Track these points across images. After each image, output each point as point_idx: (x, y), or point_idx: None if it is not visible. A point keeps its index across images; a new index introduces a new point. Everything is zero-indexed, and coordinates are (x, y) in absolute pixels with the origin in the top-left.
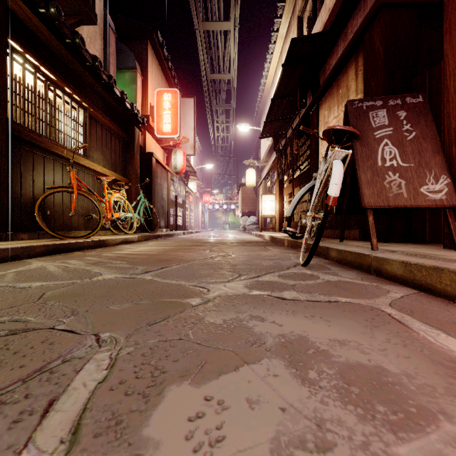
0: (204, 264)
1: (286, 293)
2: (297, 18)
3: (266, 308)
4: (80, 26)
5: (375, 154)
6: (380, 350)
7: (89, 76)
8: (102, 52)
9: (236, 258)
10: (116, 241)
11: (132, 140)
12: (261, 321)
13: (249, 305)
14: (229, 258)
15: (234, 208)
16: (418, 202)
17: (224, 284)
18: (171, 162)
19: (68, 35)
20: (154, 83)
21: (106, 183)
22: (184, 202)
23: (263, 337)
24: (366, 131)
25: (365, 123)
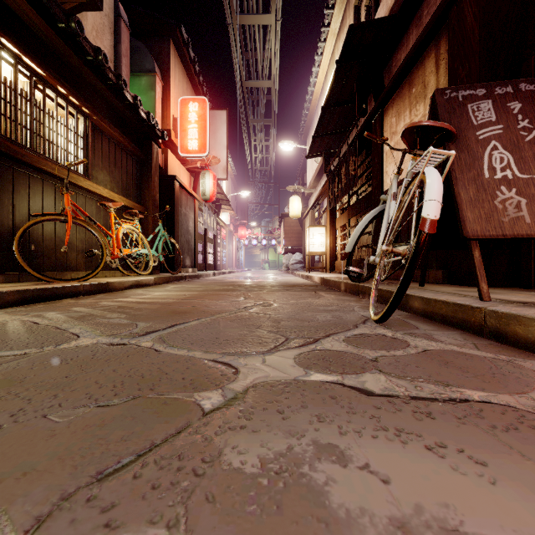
0: (235, 319)
1: (367, 378)
2: (353, 8)
3: (342, 418)
4: (84, 16)
5: (480, 162)
6: None
7: (91, 74)
8: (113, 50)
9: (279, 308)
10: (125, 284)
11: (149, 158)
12: (341, 464)
13: (309, 410)
14: (270, 310)
15: (275, 244)
16: None
17: (262, 358)
18: (199, 188)
19: (60, 17)
20: (178, 91)
21: (115, 211)
22: (215, 237)
23: (356, 532)
24: (464, 130)
25: (462, 119)
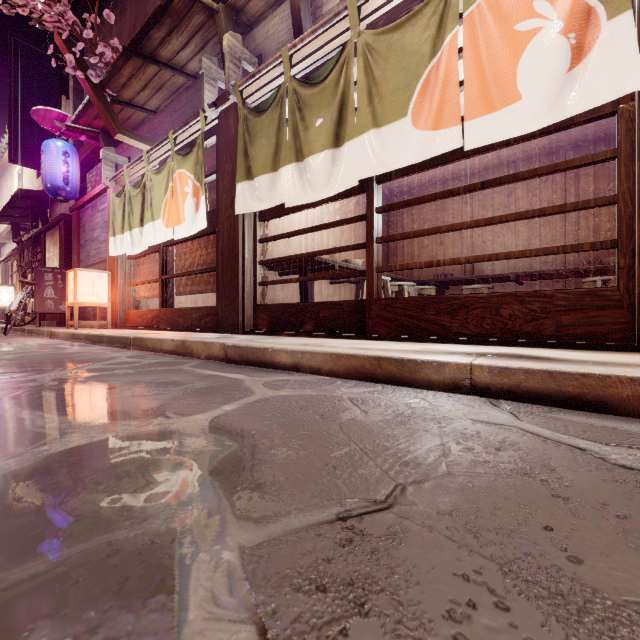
0: None
1: None
2: None
3: None
4: None
5: (44, 292)
6: (1, 338)
7: None
8: None
9: None
10: None
11: None
12: None
13: None
14: None
15: None
16: (58, 311)
17: None
18: None
19: None
20: None
21: None
22: None
23: None
24: (42, 282)
25: (42, 278)
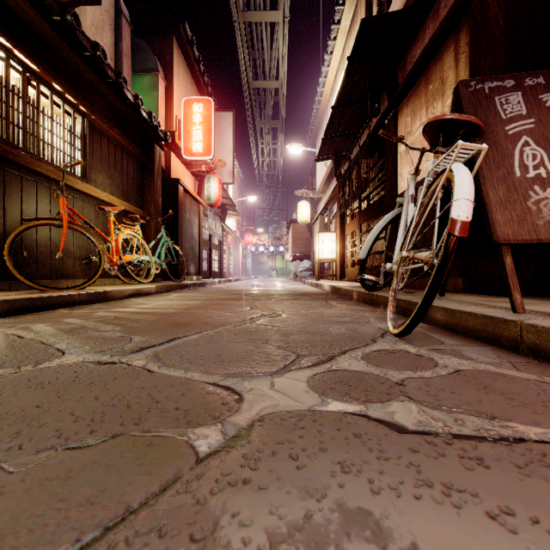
0: (240, 332)
1: (395, 407)
2: (365, 3)
3: (372, 467)
4: (82, 11)
5: (510, 160)
6: None
7: (88, 70)
8: (113, 47)
9: (288, 320)
10: (124, 293)
11: (151, 160)
12: (379, 545)
13: (330, 454)
14: (278, 321)
15: (283, 250)
16: None
17: (270, 380)
18: (204, 193)
19: (55, 9)
20: (182, 91)
21: (115, 216)
22: (221, 243)
23: None
24: (492, 125)
25: (489, 113)
